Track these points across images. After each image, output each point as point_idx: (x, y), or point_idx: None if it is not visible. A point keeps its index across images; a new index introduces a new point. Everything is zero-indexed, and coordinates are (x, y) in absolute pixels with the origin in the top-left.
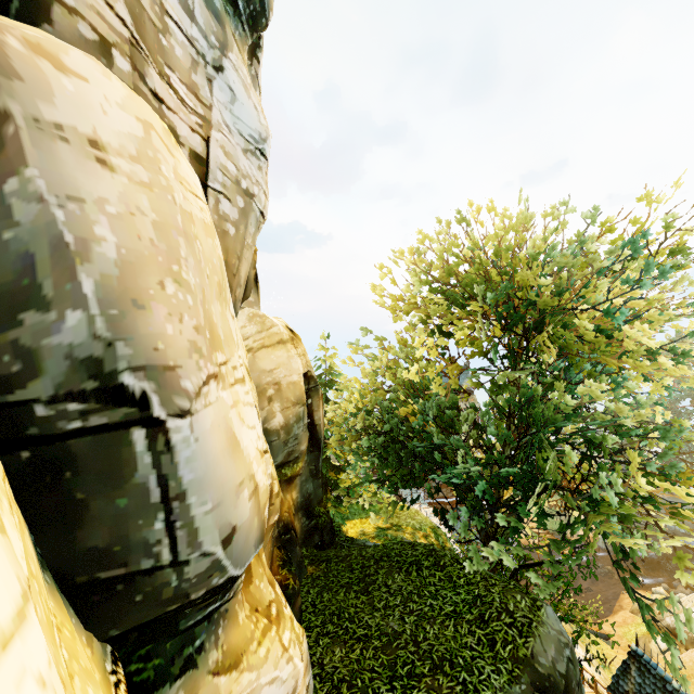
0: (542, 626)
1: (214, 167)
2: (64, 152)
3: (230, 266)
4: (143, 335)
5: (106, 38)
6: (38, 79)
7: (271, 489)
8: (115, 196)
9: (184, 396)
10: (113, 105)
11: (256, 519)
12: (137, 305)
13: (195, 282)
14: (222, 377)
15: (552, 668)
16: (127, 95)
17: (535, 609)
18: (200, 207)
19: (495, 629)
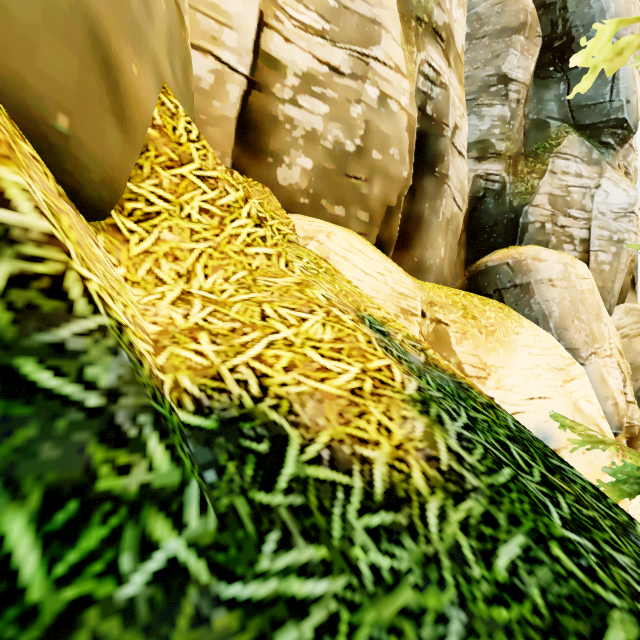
0: None
1: (593, 240)
2: (542, 287)
3: (605, 288)
4: (567, 339)
5: (543, 222)
6: (535, 269)
7: (639, 430)
8: (556, 296)
9: (581, 359)
10: (554, 264)
11: (616, 417)
12: (565, 329)
13: (585, 318)
14: (597, 354)
15: None
16: (558, 257)
17: None
18: (586, 283)
19: None
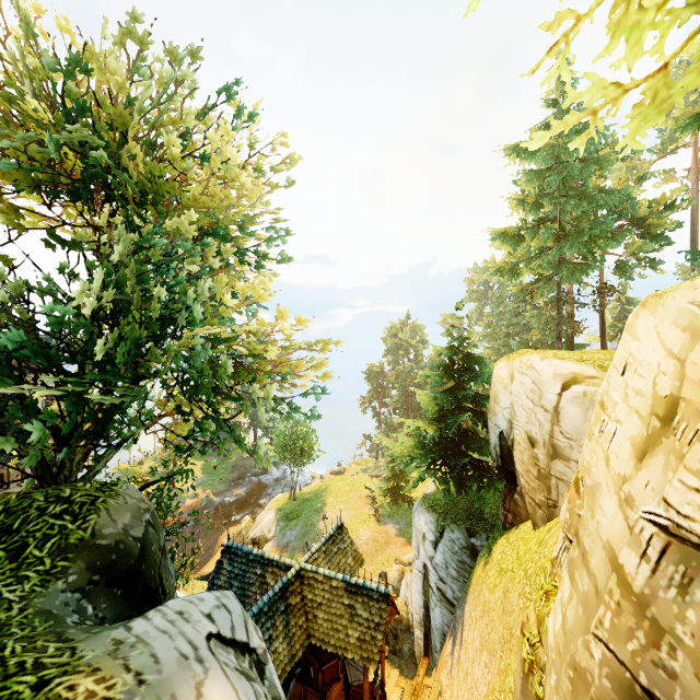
0: (115, 499)
1: None
2: None
3: None
4: None
5: None
6: None
7: None
8: None
9: None
10: None
11: None
12: None
13: None
14: None
15: (124, 536)
16: None
17: (106, 488)
18: None
19: (27, 532)
